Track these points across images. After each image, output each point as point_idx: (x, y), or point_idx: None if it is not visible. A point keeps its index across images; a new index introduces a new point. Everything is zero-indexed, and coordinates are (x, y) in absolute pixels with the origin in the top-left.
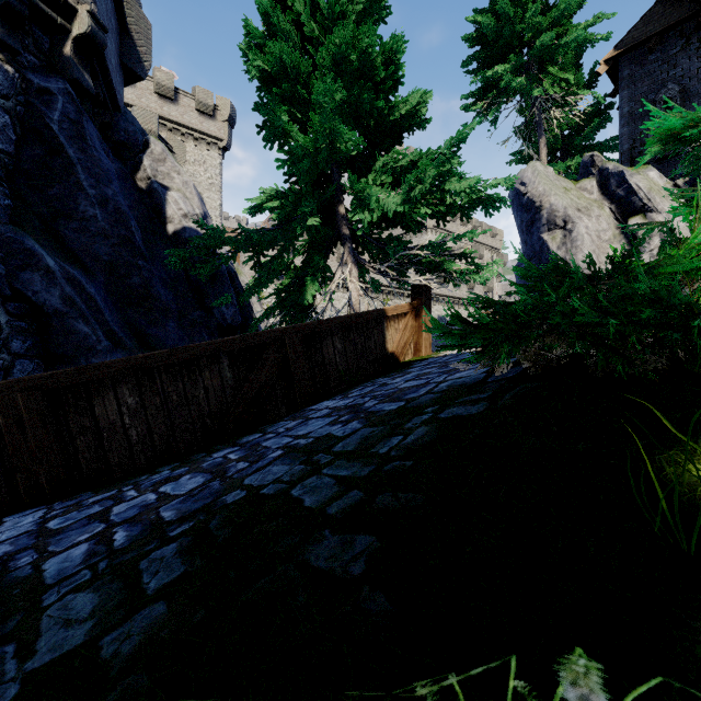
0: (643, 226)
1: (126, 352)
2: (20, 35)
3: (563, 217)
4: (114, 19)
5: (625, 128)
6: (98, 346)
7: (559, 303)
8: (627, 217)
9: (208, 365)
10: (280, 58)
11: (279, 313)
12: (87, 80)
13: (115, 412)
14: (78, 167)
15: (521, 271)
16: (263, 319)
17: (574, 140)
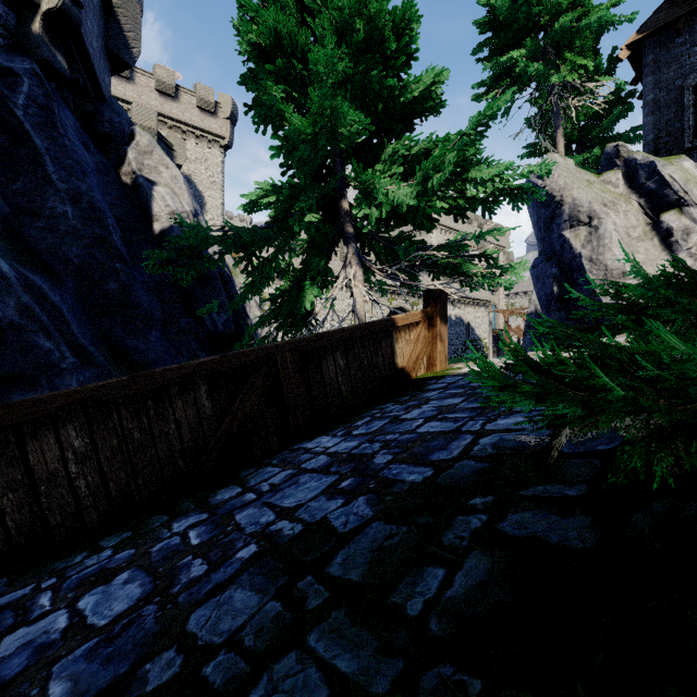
0: None
1: (96, 369)
2: None
3: (588, 212)
4: None
5: (649, 117)
6: (61, 364)
7: None
8: (658, 212)
9: (181, 393)
10: (273, 28)
11: (275, 322)
12: (59, 61)
13: (57, 459)
14: (46, 157)
15: (637, 289)
16: (257, 327)
17: (591, 132)
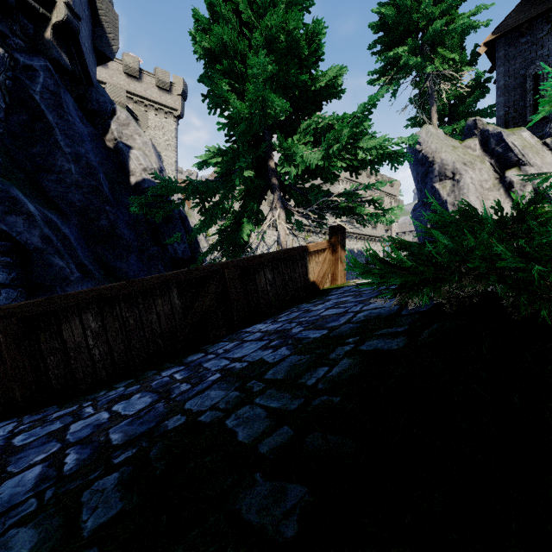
0: (539, 175)
1: (94, 281)
2: (9, 22)
3: (452, 170)
4: (87, 10)
5: (501, 98)
6: (71, 277)
7: (478, 248)
8: (504, 169)
9: (160, 294)
10: (221, 39)
11: (221, 249)
12: (64, 59)
13: (80, 335)
14: (56, 129)
15: (435, 216)
16: (207, 253)
17: (459, 108)
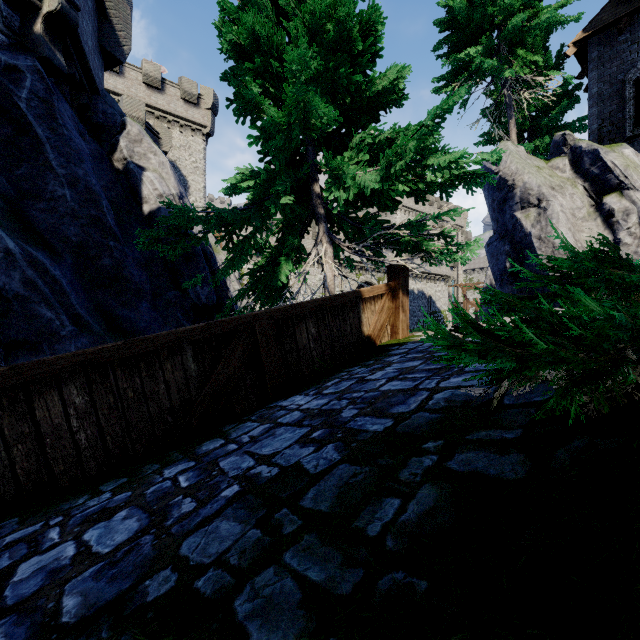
0: None
1: (92, 336)
2: None
3: (537, 195)
4: (91, 2)
5: (594, 108)
6: (61, 331)
7: None
8: (601, 195)
9: (169, 356)
10: (252, 29)
11: (253, 294)
12: (58, 59)
13: (60, 414)
14: (47, 146)
15: (565, 261)
16: (237, 299)
17: (541, 122)
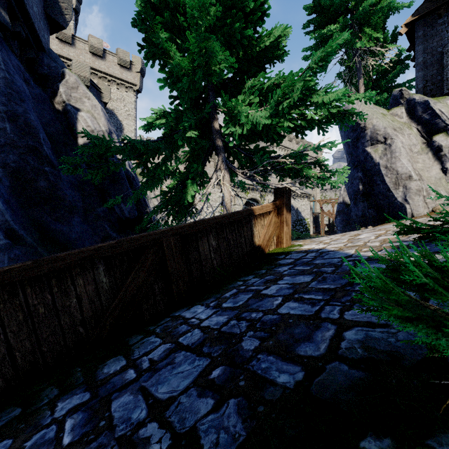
0: None
1: (25, 248)
2: None
3: (383, 134)
4: None
5: (420, 72)
6: None
7: None
8: (431, 135)
9: (81, 272)
10: None
11: (165, 210)
12: (3, 16)
13: None
14: None
15: None
16: (152, 215)
17: (380, 82)
